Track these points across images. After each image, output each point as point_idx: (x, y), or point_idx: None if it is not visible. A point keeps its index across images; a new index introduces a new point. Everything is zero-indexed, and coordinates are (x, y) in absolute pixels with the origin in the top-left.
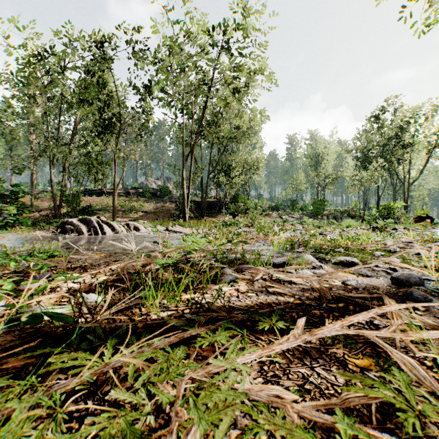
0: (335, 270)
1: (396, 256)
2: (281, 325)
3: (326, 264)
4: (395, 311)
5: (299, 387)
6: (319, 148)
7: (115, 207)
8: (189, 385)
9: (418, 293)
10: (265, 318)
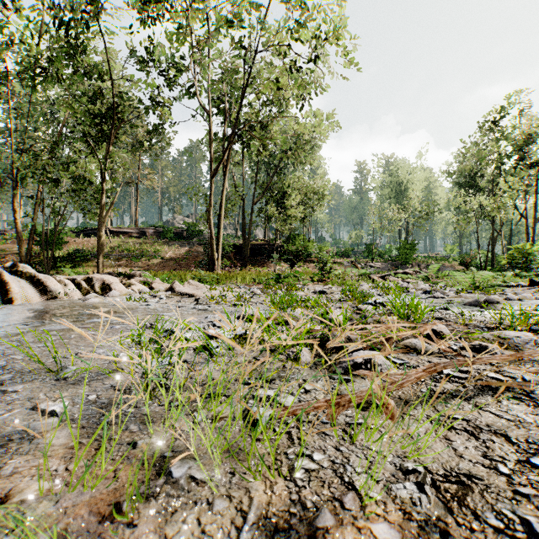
0: None
1: None
2: None
3: None
4: None
5: None
6: (402, 174)
7: (101, 250)
8: None
9: None
10: None
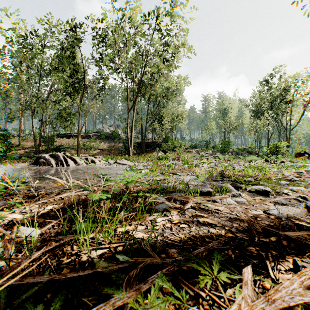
0: (252, 198)
1: None
2: (224, 278)
3: (242, 192)
4: None
5: None
6: (226, 104)
7: (79, 146)
8: None
9: None
10: (205, 268)
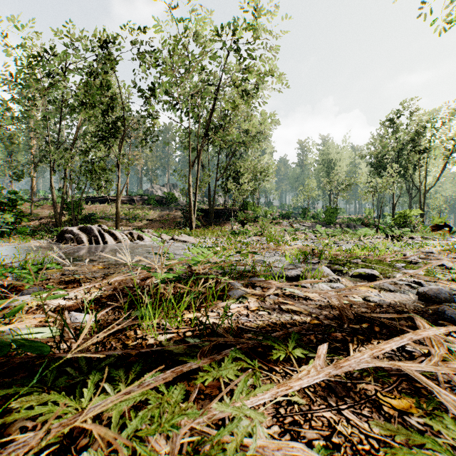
0: (354, 284)
1: (423, 269)
2: (299, 353)
3: (343, 277)
4: (433, 336)
5: (325, 440)
6: (332, 154)
7: (118, 215)
8: (187, 439)
9: (452, 311)
10: (280, 345)
